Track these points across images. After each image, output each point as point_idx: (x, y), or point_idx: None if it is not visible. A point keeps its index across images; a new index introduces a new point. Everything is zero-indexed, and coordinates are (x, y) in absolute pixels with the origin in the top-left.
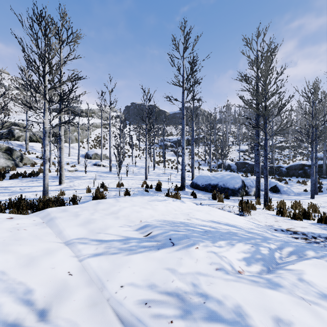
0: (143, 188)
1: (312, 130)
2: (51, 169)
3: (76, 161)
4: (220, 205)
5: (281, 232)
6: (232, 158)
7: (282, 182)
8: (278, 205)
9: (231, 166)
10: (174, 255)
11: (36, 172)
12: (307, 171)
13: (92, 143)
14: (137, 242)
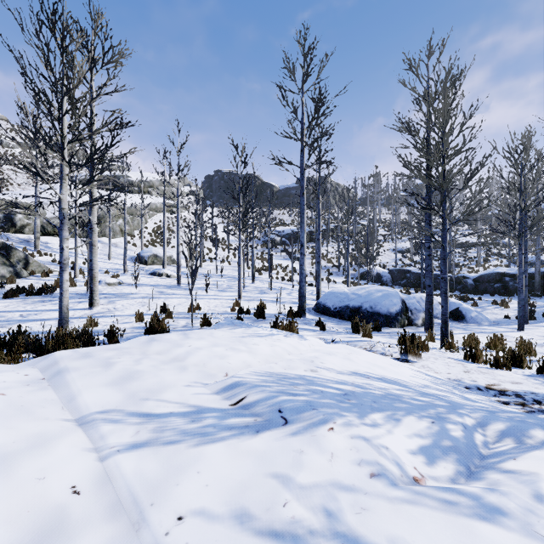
0: (234, 313)
1: (521, 215)
2: (77, 282)
3: (122, 268)
4: (367, 343)
5: (477, 391)
6: (383, 262)
7: (468, 302)
8: (467, 342)
9: (382, 276)
10: (288, 445)
11: (50, 286)
12: (508, 285)
13: (149, 237)
14: (217, 417)
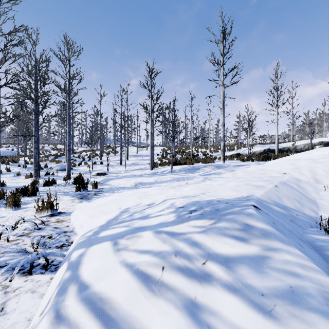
0: None
1: None
2: None
3: None
4: None
5: (92, 198)
6: None
7: None
8: None
9: None
10: None
11: None
12: None
13: None
14: None
